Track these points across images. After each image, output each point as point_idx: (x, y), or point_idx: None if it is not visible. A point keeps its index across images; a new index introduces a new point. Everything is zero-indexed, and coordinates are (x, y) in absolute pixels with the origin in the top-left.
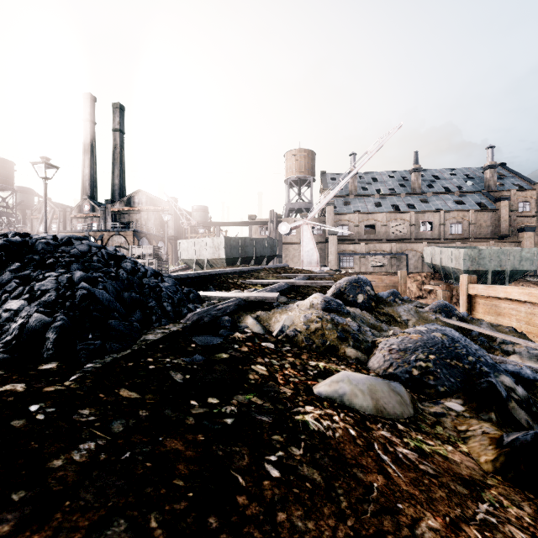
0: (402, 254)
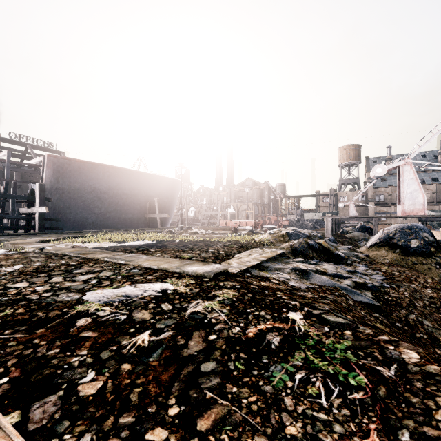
0: None
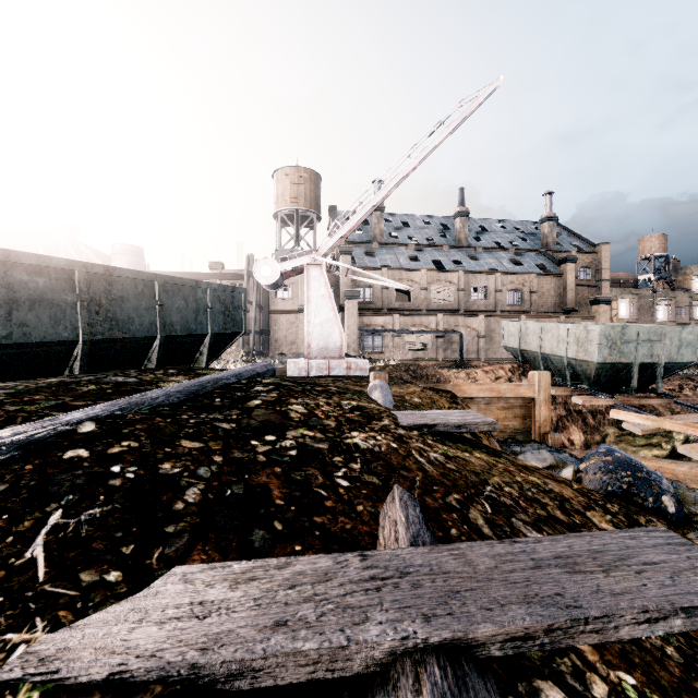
0: (453, 332)
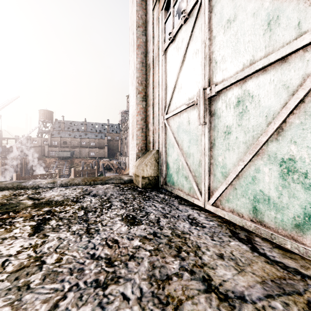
0: None
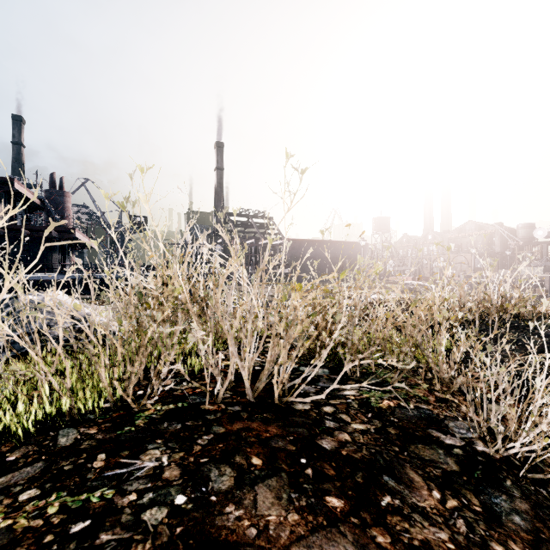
0: None
